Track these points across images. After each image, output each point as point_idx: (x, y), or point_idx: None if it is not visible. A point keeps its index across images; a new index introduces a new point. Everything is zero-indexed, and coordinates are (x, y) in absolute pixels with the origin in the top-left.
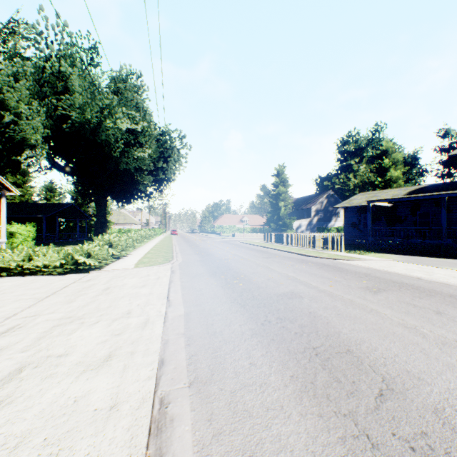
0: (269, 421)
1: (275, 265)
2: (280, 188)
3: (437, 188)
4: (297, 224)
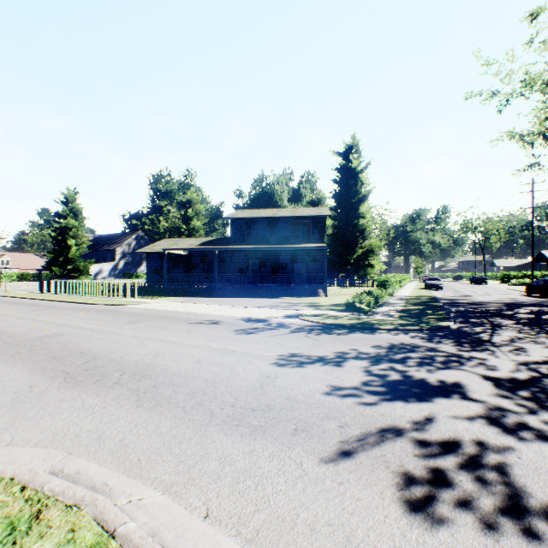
0: (6, 384)
1: (46, 316)
2: (70, 220)
3: (220, 242)
4: (97, 269)
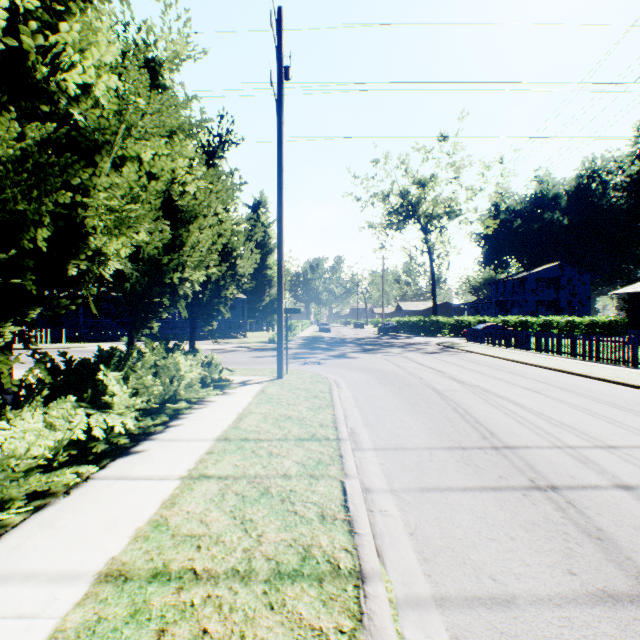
0: None
1: None
2: None
3: None
4: None
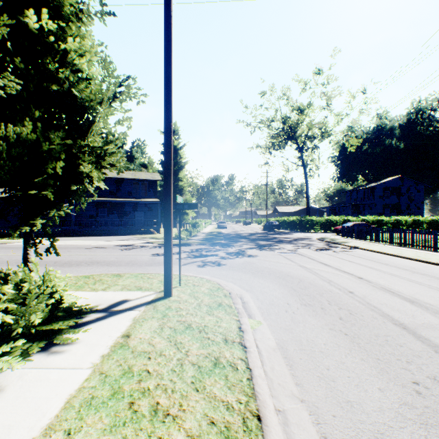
0: None
1: None
2: None
3: None
4: None
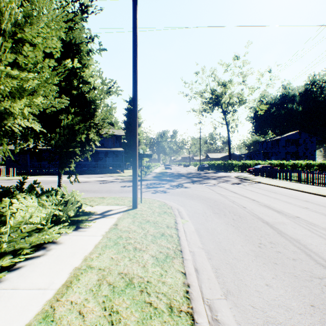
0: None
1: None
2: None
3: None
4: None
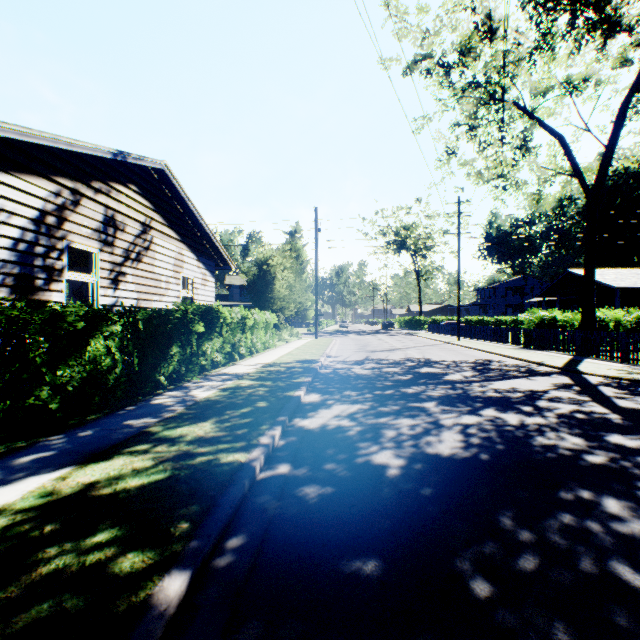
0: None
1: None
2: None
3: (217, 297)
4: None
